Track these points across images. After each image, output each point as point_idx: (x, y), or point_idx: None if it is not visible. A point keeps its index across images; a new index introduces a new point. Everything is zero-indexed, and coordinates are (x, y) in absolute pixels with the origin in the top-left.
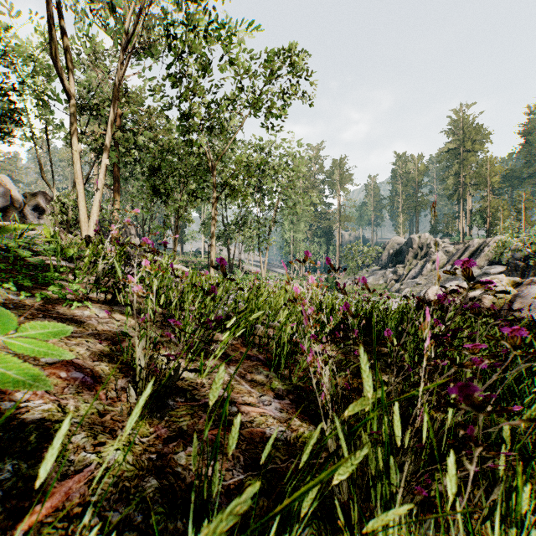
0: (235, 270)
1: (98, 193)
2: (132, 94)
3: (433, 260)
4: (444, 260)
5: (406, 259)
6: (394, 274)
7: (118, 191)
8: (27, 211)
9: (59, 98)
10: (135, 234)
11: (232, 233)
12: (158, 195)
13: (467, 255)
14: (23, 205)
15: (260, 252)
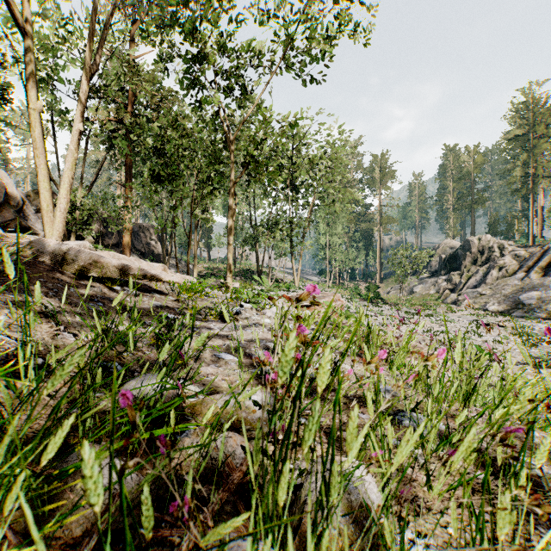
0: (258, 279)
1: (67, 171)
2: (143, 71)
3: (499, 266)
4: (514, 265)
5: (463, 265)
6: (447, 282)
7: (130, 187)
8: (29, 211)
9: (58, 77)
10: (156, 238)
11: (260, 235)
12: (164, 183)
13: (547, 260)
14: (22, 203)
15: (293, 257)
